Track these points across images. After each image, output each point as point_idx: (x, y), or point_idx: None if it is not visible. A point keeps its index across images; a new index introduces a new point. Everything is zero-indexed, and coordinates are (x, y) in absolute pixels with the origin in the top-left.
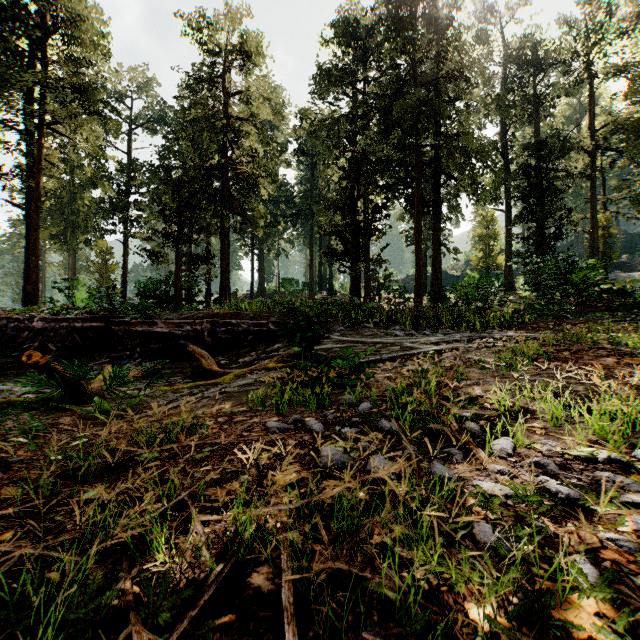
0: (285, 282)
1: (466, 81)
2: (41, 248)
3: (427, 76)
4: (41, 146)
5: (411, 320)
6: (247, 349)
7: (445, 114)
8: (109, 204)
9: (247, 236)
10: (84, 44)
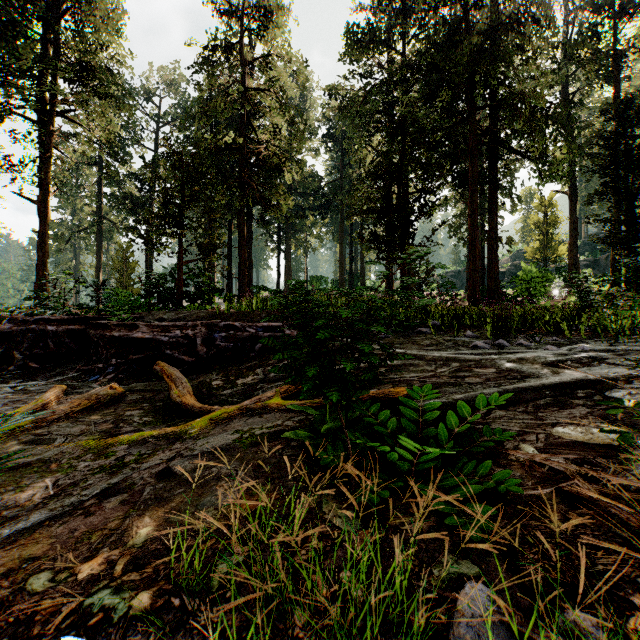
0: (313, 280)
1: (536, 22)
2: (75, 250)
3: (481, 29)
4: (48, 132)
5: (491, 322)
6: (252, 363)
7: (512, 60)
8: (130, 199)
9: (273, 231)
10: (93, 20)
